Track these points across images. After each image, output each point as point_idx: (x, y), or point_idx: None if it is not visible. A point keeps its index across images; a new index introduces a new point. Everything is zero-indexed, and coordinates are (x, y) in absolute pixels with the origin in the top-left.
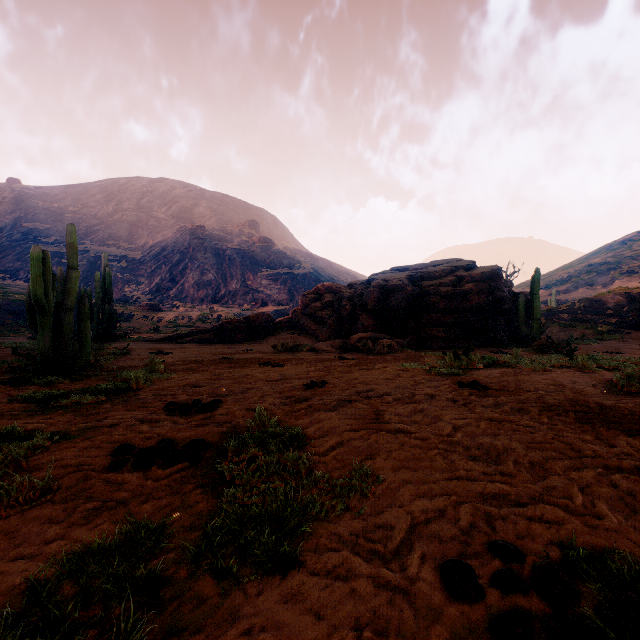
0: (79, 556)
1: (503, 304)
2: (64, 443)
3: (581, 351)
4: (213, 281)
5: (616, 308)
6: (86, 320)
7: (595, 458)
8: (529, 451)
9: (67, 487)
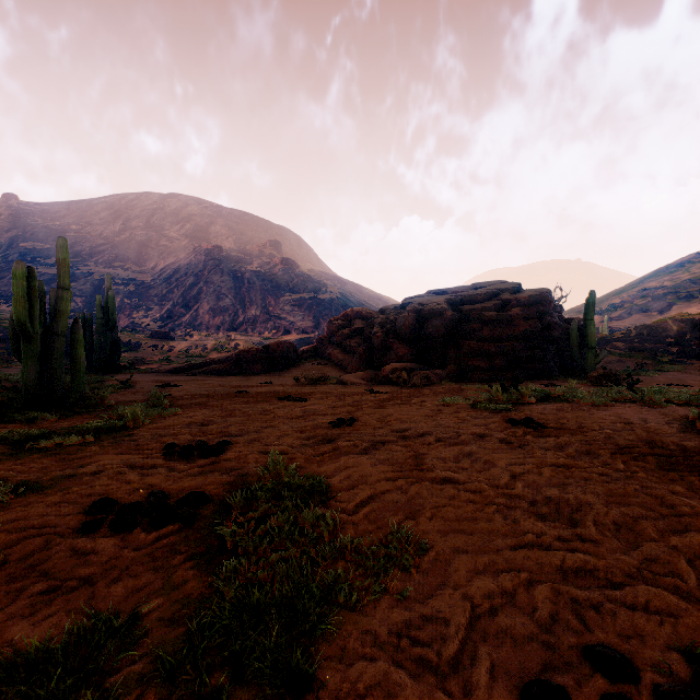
0: (8, 669)
1: (553, 331)
2: (30, 497)
3: (642, 383)
4: (230, 307)
5: (677, 336)
6: (79, 348)
7: (696, 517)
8: (610, 507)
9: (19, 558)
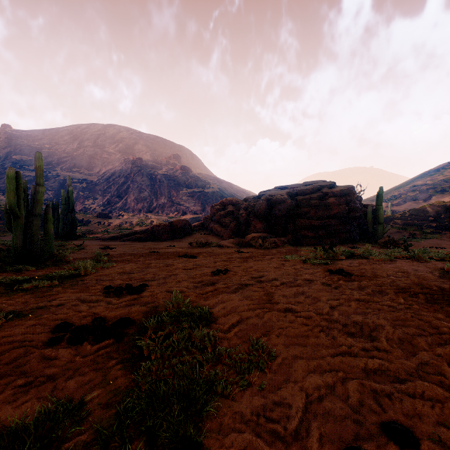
0: None
1: (356, 213)
2: (16, 321)
3: (413, 246)
4: (148, 197)
5: (435, 216)
6: (50, 223)
7: None
8: (396, 328)
9: (7, 362)
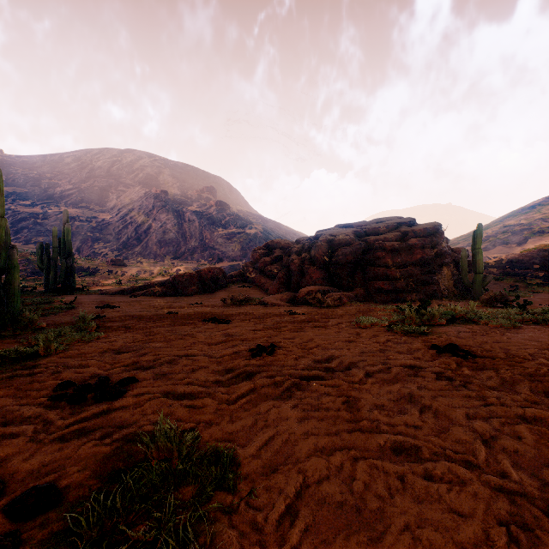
0: None
1: (444, 258)
2: None
3: None
4: (174, 239)
5: (542, 263)
6: (14, 273)
7: None
8: None
9: None
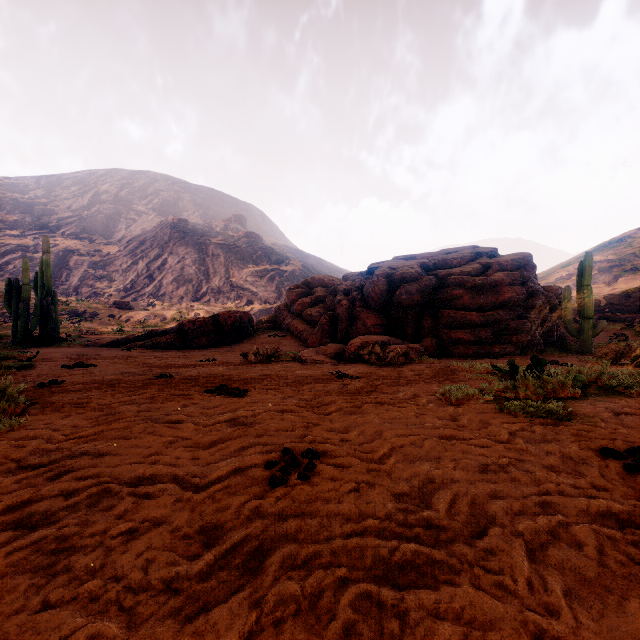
0: None
1: (537, 299)
2: None
3: None
4: (194, 278)
5: None
6: None
7: None
8: None
9: None
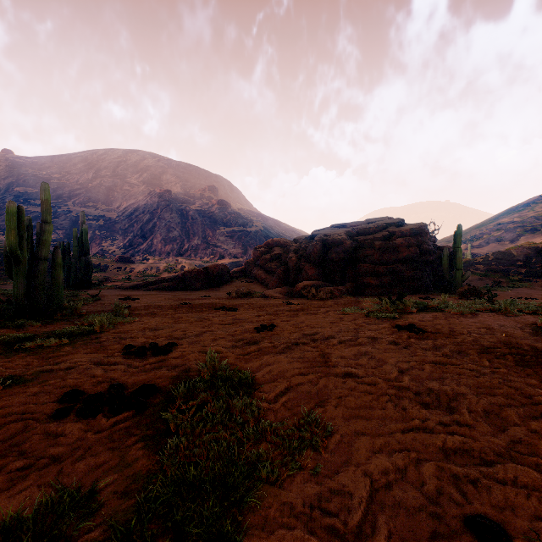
0: None
1: (429, 256)
2: (15, 388)
3: (499, 297)
4: (178, 237)
5: (525, 260)
6: (59, 269)
7: None
8: (480, 397)
9: (2, 440)
